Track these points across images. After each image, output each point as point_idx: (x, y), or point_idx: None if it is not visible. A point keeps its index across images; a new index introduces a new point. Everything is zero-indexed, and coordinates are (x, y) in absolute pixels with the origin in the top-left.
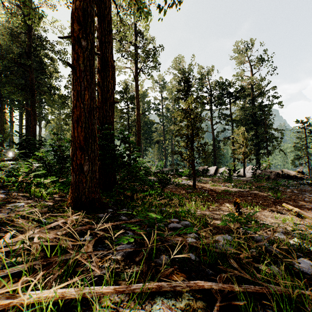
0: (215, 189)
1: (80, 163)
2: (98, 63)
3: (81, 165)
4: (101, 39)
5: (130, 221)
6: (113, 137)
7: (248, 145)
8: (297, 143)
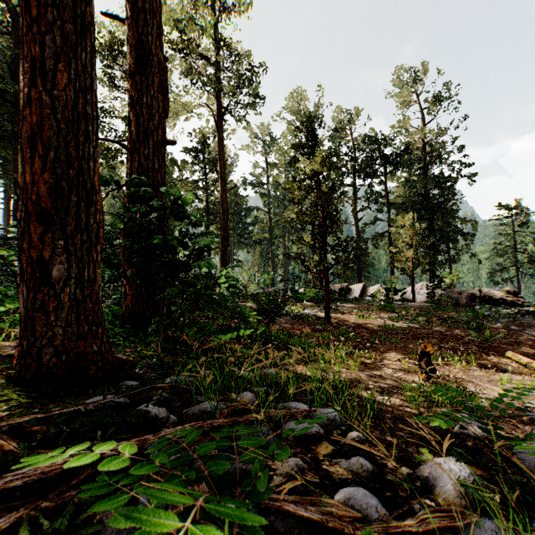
0: (366, 324)
1: (40, 257)
2: (129, 56)
3: (43, 261)
4: (135, 3)
5: (161, 434)
6: (164, 216)
7: (420, 244)
8: (498, 243)
